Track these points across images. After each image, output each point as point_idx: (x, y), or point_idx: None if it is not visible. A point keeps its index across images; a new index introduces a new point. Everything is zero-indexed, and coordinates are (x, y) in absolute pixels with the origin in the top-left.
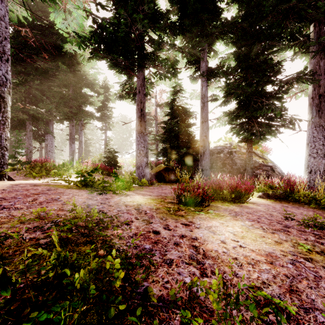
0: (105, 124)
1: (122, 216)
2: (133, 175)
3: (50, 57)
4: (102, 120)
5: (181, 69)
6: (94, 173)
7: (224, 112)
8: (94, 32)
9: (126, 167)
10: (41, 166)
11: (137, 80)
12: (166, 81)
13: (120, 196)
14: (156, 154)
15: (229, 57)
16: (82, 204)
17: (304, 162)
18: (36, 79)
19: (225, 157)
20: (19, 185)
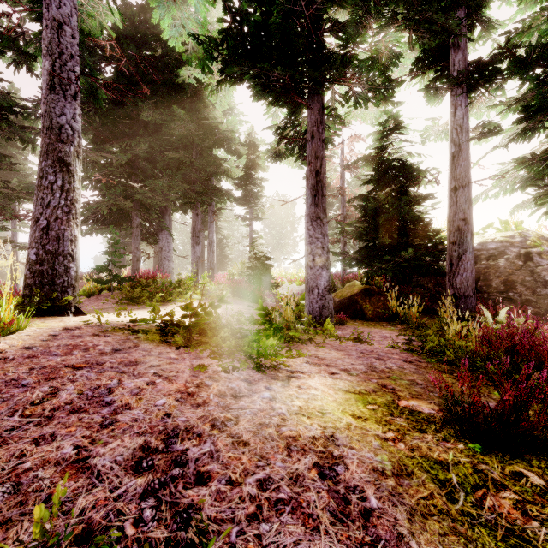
0: (250, 209)
1: (273, 545)
2: (299, 304)
3: (162, 103)
4: (245, 202)
5: (401, 80)
6: (231, 297)
7: (519, 159)
8: (226, 31)
9: (286, 284)
10: (147, 284)
11: (308, 114)
12: (367, 112)
13: (272, 383)
14: (344, 261)
15: (529, 26)
16: (157, 427)
17: None
18: (145, 144)
19: (512, 266)
20: (76, 330)
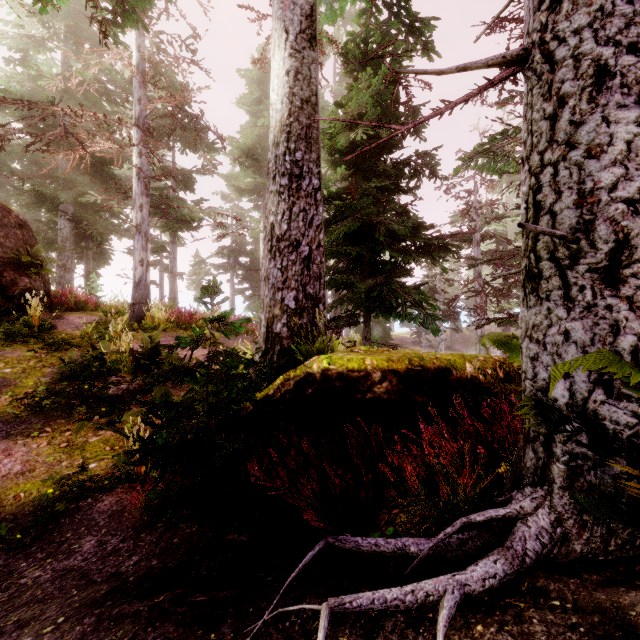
0: None
1: None
2: None
3: None
4: None
5: None
6: None
7: None
8: None
9: None
10: None
11: None
12: None
13: None
14: None
15: None
16: None
17: None
18: None
19: None
20: None
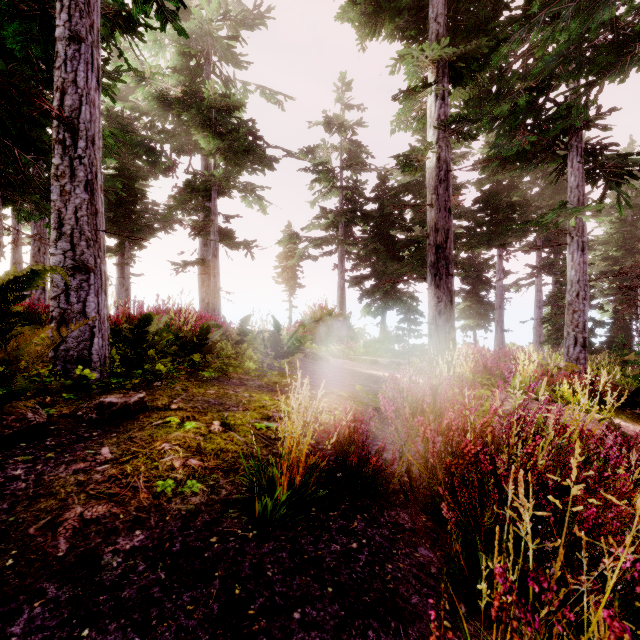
0: None
1: None
2: None
3: None
4: None
5: None
6: None
7: None
8: None
9: None
10: None
11: None
12: None
13: None
14: None
15: None
16: None
17: (114, 308)
18: None
19: None
20: None
